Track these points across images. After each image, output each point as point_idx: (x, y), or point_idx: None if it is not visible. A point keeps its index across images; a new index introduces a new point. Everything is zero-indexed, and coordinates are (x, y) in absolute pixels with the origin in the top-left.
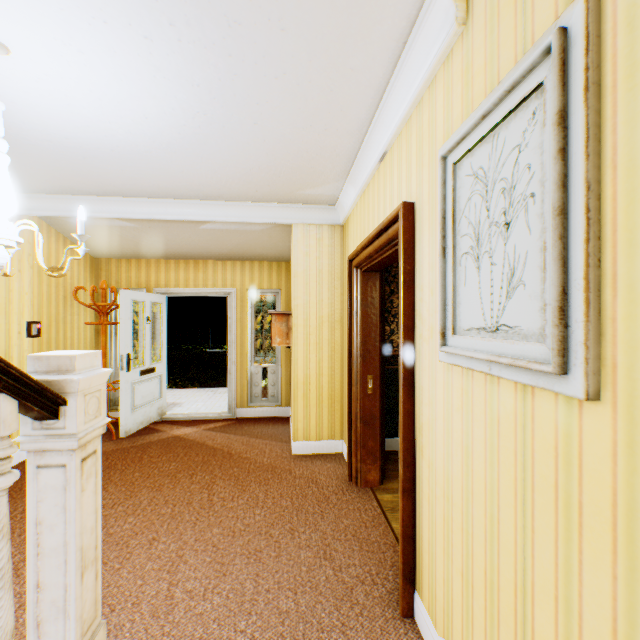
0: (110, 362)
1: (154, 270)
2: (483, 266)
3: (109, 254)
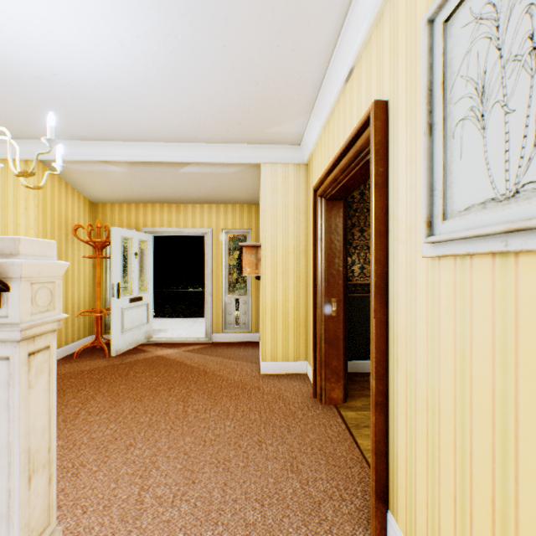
0: (106, 292)
1: (142, 213)
2: (491, 122)
3: (104, 199)
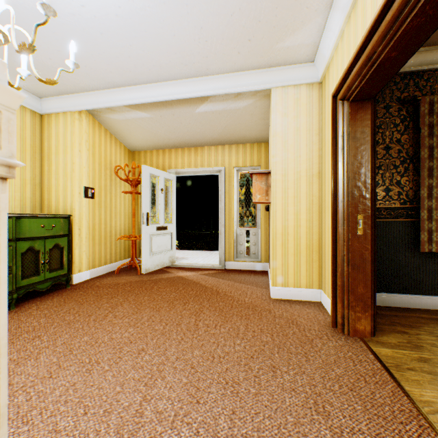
0: (140, 223)
1: (167, 157)
2: None
3: (139, 147)
